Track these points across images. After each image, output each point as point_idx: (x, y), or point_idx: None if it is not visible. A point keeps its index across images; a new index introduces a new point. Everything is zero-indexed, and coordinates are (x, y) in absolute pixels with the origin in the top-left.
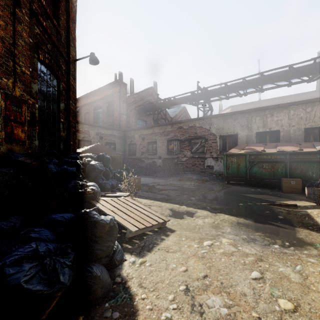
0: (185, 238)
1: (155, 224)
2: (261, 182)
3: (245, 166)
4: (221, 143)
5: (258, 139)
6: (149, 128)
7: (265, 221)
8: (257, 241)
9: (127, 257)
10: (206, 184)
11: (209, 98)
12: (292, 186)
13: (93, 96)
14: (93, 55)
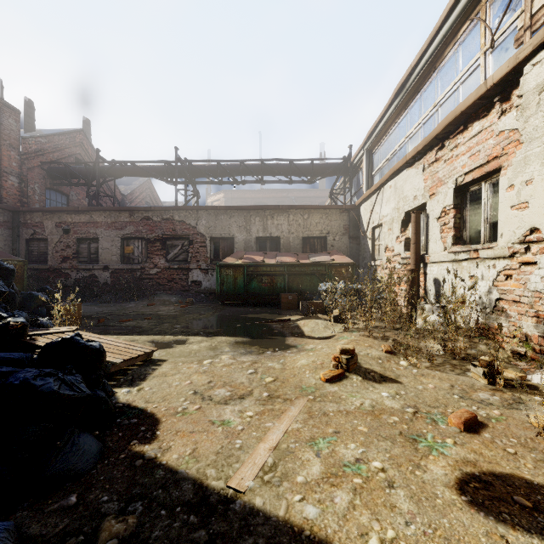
0: (182, 363)
1: (142, 354)
2: (261, 299)
3: (243, 280)
4: (213, 248)
5: (258, 246)
6: (81, 211)
7: (262, 337)
8: (253, 352)
9: (117, 390)
10: (193, 307)
11: (195, 177)
12: (290, 302)
13: None
14: None
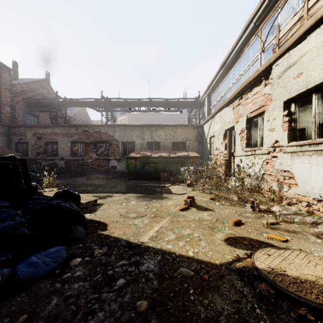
0: (112, 205)
1: (93, 200)
2: (150, 176)
3: (140, 165)
4: (123, 148)
5: (148, 147)
6: (47, 127)
7: (150, 194)
8: (146, 200)
9: (85, 215)
10: (112, 180)
11: (112, 107)
12: (165, 177)
13: None
14: None
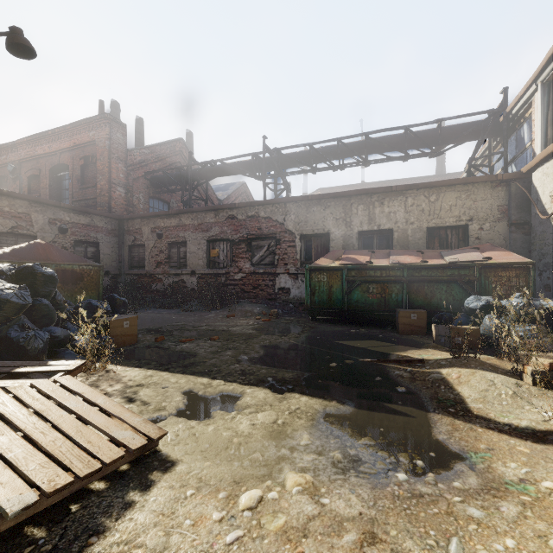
0: (195, 489)
1: (112, 461)
2: (367, 316)
3: (341, 289)
4: (303, 248)
5: (362, 243)
6: (171, 215)
7: (376, 403)
8: (362, 466)
9: None
10: (276, 322)
11: (284, 168)
12: (413, 323)
13: (49, 142)
14: (17, 33)
